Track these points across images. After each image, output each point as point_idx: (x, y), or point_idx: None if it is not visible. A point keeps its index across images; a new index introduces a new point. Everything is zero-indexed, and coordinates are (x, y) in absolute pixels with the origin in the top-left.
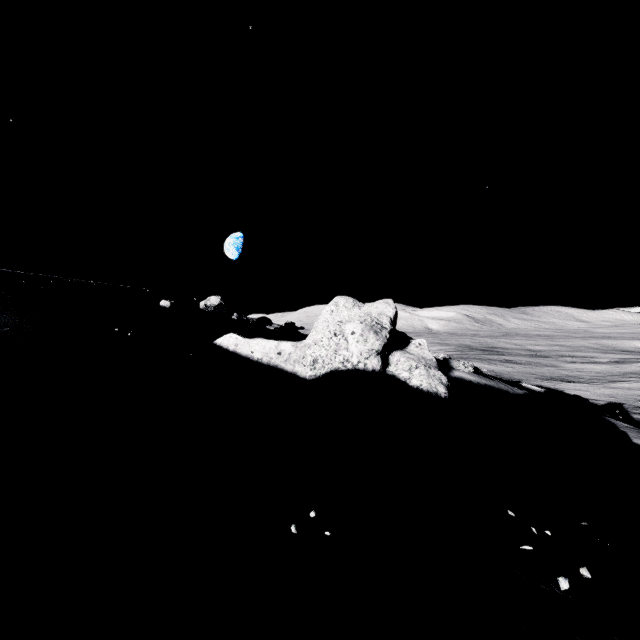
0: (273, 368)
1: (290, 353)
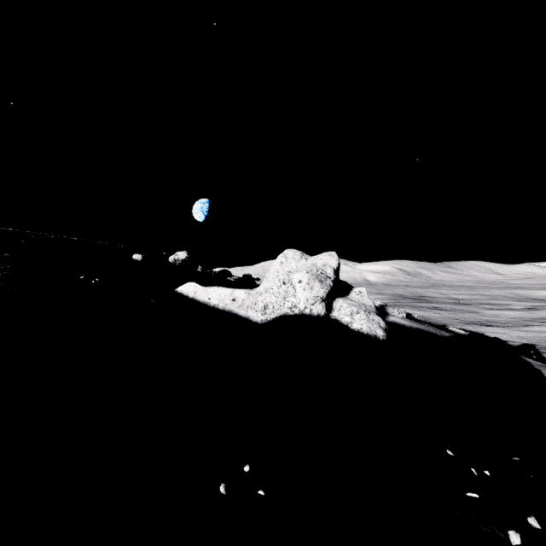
0: (228, 313)
1: (243, 300)
